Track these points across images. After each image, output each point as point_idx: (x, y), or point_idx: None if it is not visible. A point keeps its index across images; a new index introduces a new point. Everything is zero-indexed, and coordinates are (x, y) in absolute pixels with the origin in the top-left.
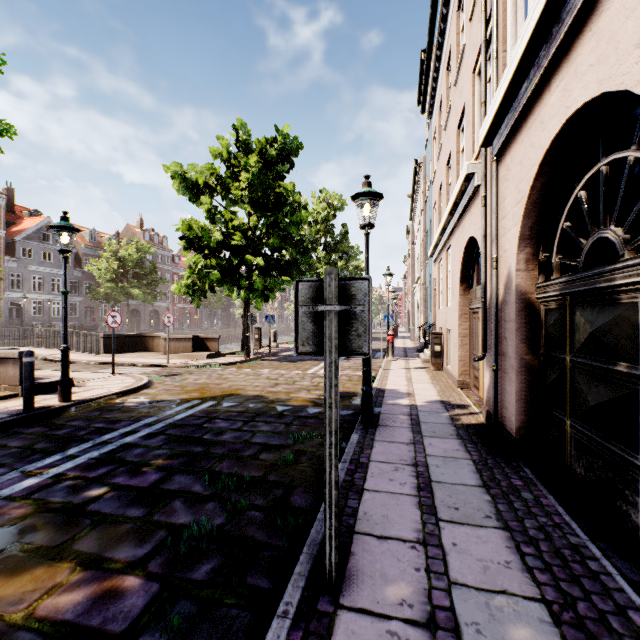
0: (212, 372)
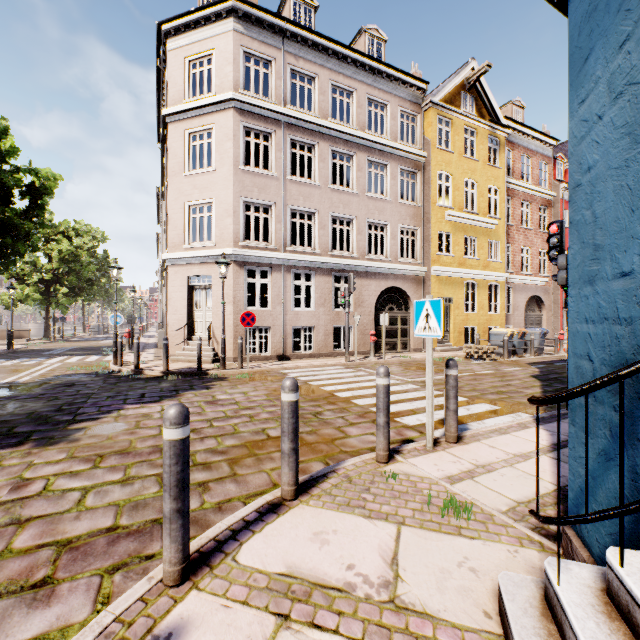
0: (47, 344)
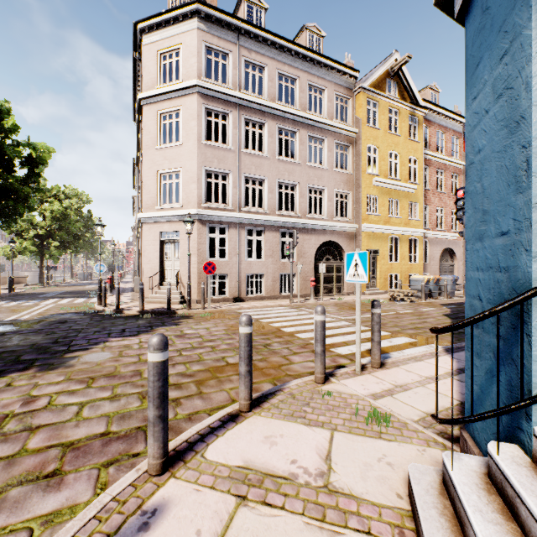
0: (41, 289)
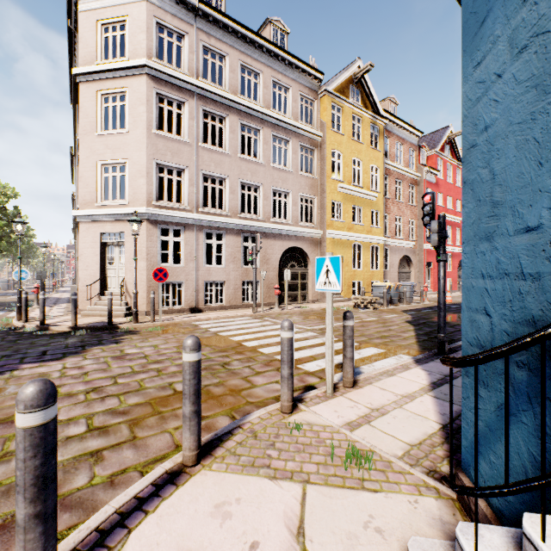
0: None
